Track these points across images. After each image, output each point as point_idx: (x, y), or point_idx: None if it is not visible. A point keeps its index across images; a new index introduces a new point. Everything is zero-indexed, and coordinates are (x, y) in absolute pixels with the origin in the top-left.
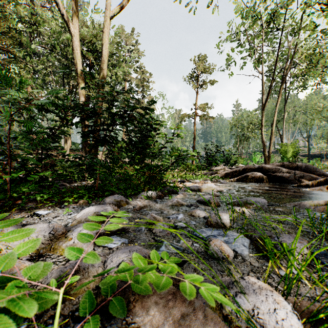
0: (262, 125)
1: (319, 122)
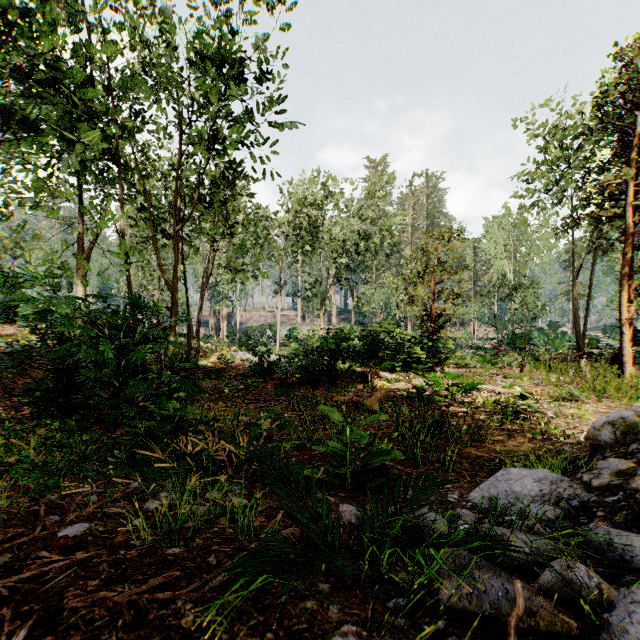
0: None
1: None
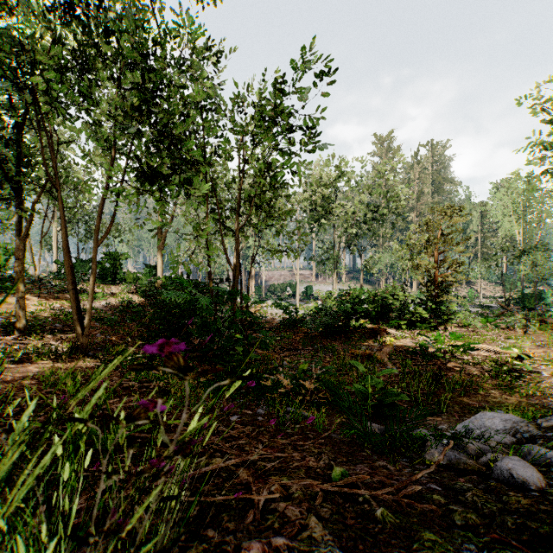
0: None
1: None
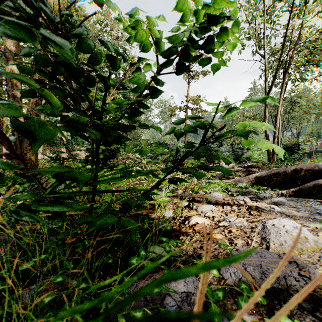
0: (265, 117)
1: (308, 119)
